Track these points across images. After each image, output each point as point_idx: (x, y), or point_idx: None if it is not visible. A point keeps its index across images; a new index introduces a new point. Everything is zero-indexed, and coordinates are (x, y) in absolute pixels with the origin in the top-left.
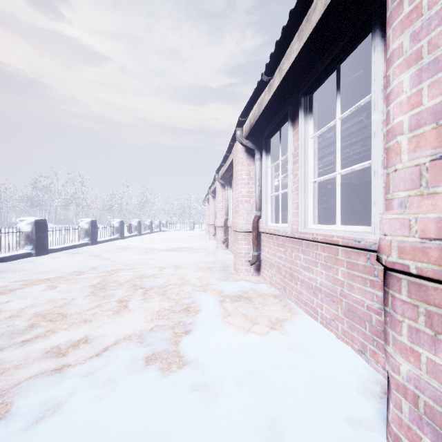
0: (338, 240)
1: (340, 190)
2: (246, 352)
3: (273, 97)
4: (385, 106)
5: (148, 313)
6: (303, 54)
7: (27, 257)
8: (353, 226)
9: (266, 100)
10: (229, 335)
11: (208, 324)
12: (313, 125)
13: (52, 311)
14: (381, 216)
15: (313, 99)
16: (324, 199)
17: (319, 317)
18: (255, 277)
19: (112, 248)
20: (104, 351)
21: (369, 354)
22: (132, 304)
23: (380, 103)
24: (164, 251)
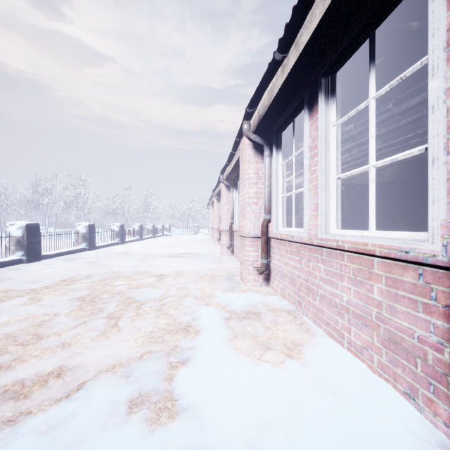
0: (374, 250)
1: (374, 187)
2: (259, 394)
3: (287, 80)
4: (448, 70)
5: (140, 334)
6: (327, 21)
7: (18, 264)
8: (395, 232)
9: (279, 84)
10: (236, 368)
11: (210, 351)
12: (336, 111)
13: (27, 331)
14: (444, 219)
15: (336, 80)
16: None
17: (345, 342)
18: (264, 288)
19: (110, 254)
20: (78, 390)
21: (422, 401)
22: (123, 321)
23: (442, 66)
24: (165, 257)
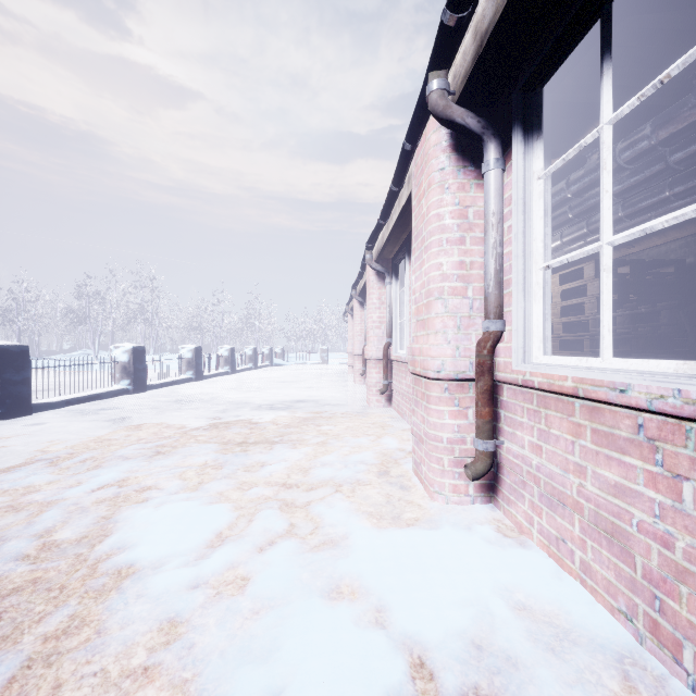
0: None
1: None
2: None
3: None
4: None
5: None
6: None
7: None
8: None
9: None
10: None
11: None
12: None
13: None
14: None
15: None
16: (614, 299)
17: None
18: (482, 515)
19: (166, 401)
20: None
21: None
22: (21, 695)
23: None
24: (262, 409)
